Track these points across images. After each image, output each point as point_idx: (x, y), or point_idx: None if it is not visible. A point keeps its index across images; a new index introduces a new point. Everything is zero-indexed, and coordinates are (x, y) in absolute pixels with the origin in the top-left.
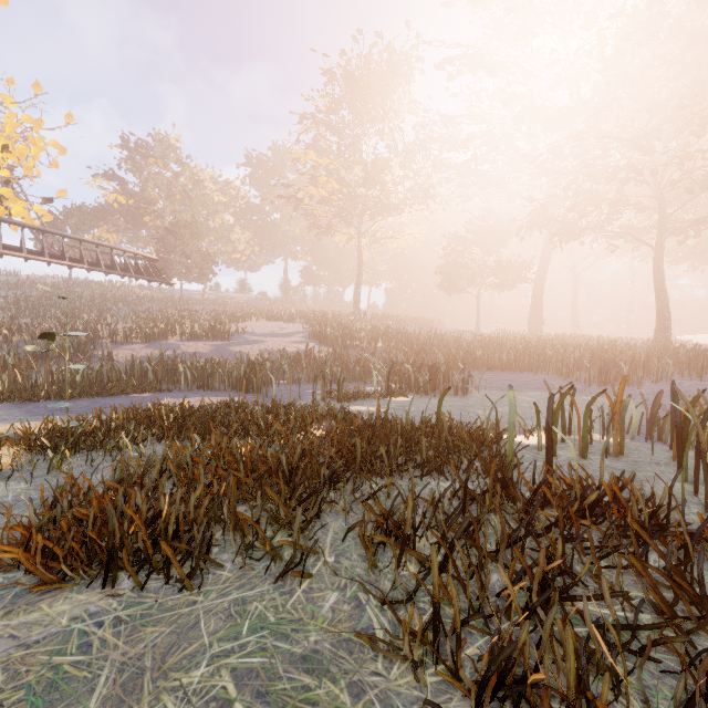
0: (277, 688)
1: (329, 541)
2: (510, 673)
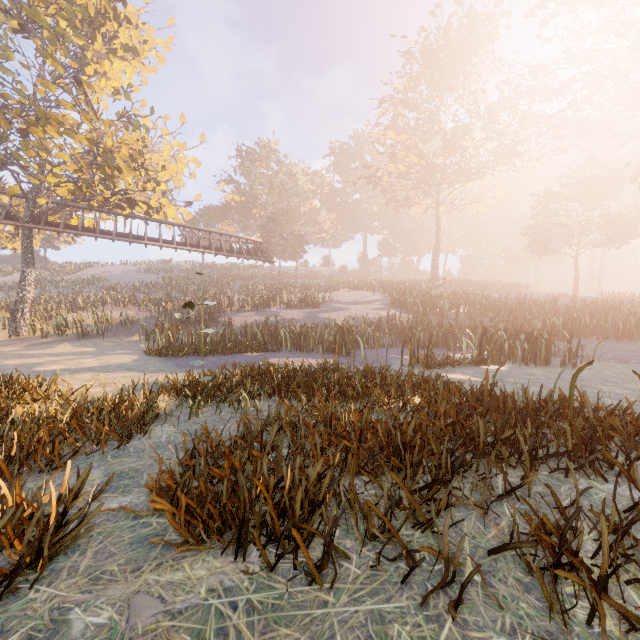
0: None
1: (467, 547)
2: None
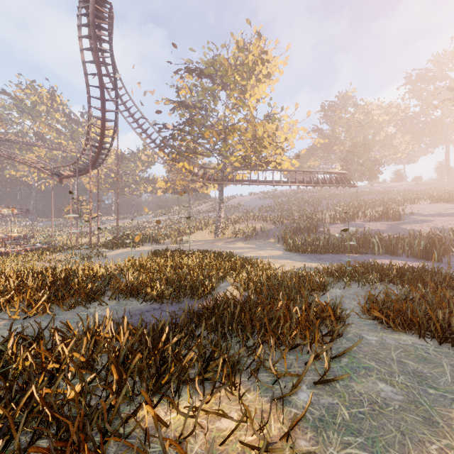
0: None
1: None
2: None
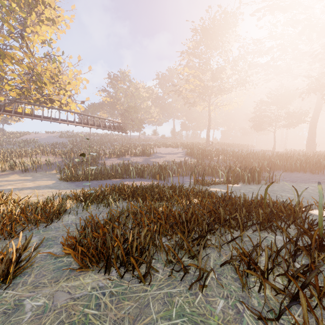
0: None
1: (211, 264)
2: None
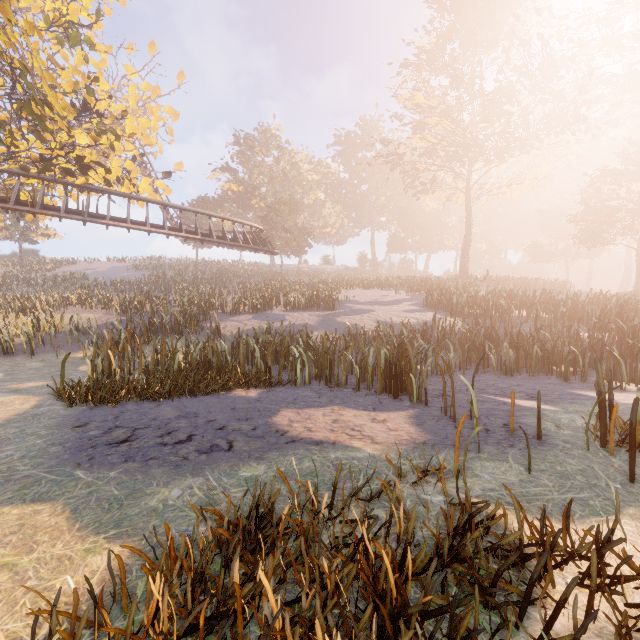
0: None
1: None
2: None
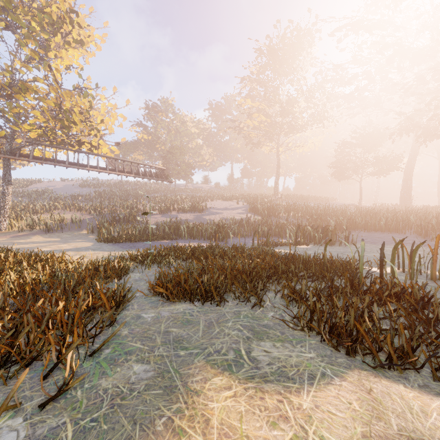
0: (255, 329)
1: (268, 299)
2: (336, 331)
